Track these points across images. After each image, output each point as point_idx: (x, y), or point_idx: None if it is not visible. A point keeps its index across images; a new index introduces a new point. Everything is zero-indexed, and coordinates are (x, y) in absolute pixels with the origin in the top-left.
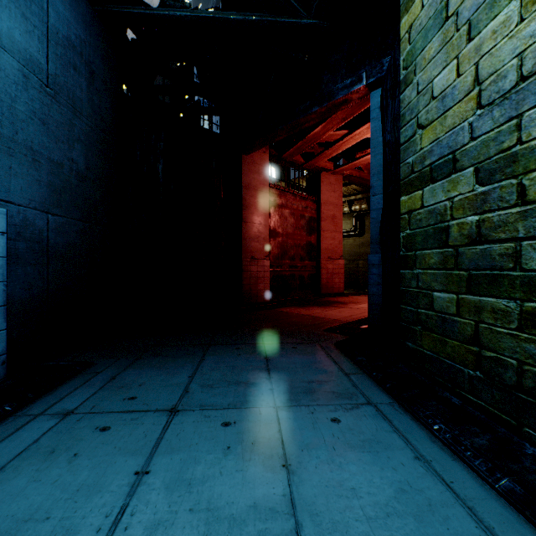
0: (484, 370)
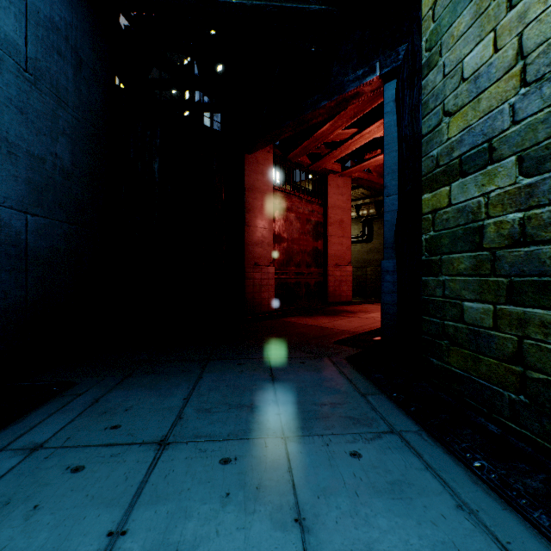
0: (530, 394)
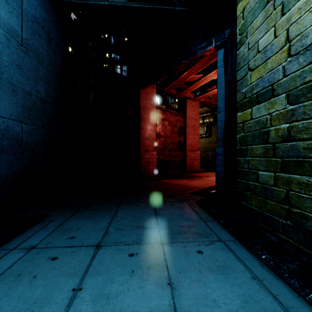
0: (292, 220)
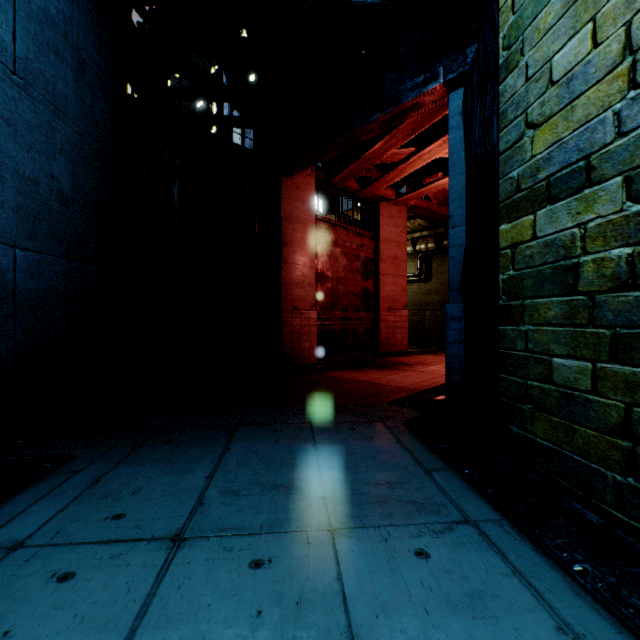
0: None
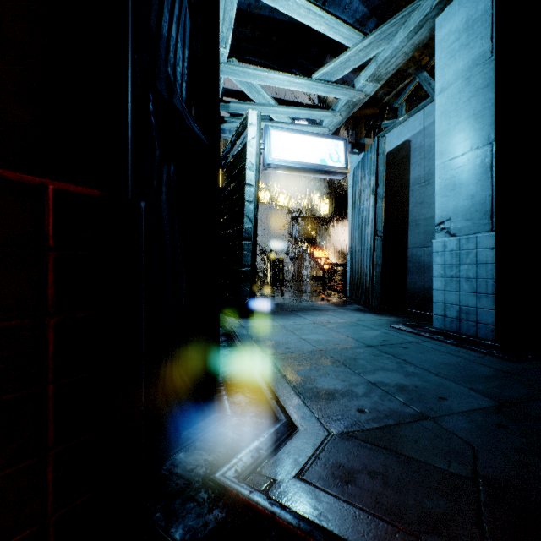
0: None
